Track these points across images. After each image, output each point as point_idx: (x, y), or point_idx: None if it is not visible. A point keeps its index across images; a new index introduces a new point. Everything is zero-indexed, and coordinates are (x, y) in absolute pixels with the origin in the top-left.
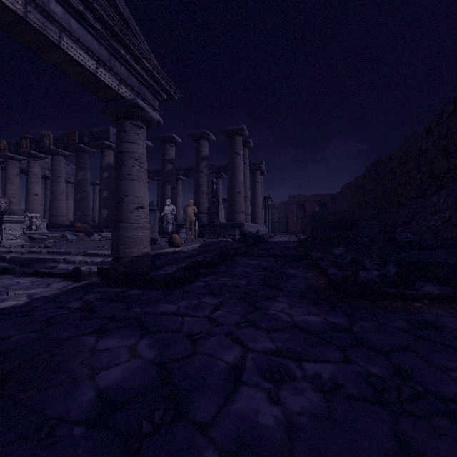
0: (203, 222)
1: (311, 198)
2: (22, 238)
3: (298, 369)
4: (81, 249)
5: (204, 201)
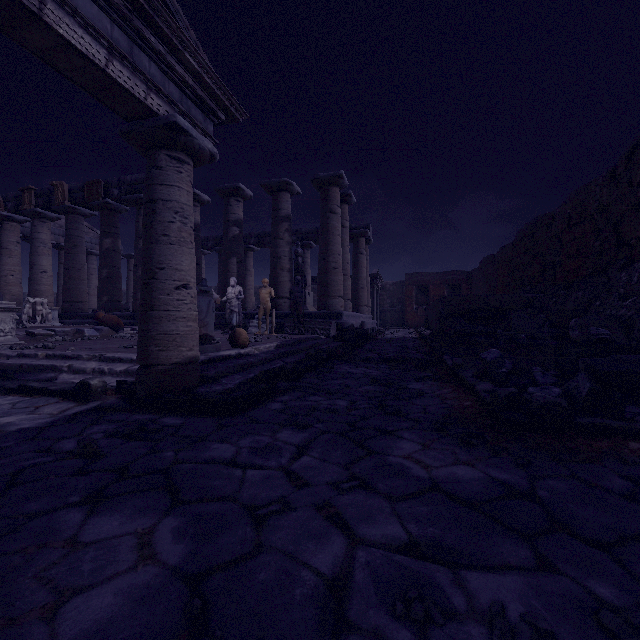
0: (283, 311)
1: (437, 277)
2: (14, 334)
3: (455, 590)
4: (97, 351)
5: (285, 281)
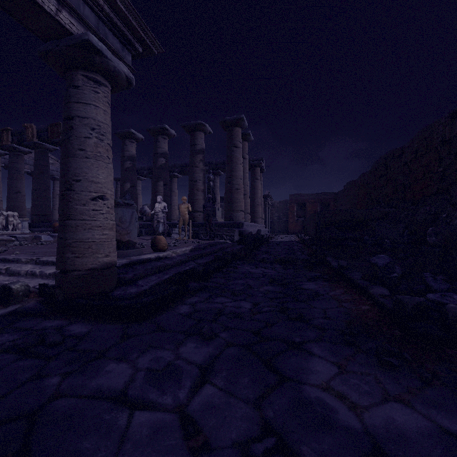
0: (198, 221)
1: (312, 197)
2: None
3: None
4: (36, 255)
5: (200, 199)
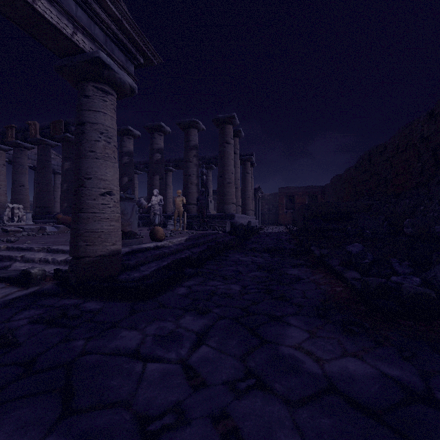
0: (192, 213)
1: (301, 190)
2: None
3: None
4: (46, 244)
5: (193, 192)
